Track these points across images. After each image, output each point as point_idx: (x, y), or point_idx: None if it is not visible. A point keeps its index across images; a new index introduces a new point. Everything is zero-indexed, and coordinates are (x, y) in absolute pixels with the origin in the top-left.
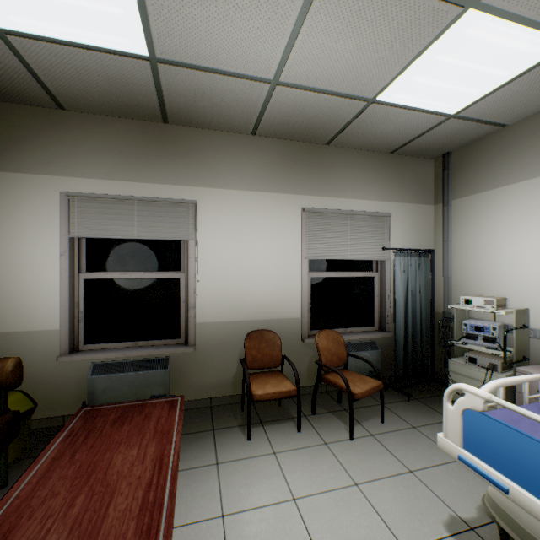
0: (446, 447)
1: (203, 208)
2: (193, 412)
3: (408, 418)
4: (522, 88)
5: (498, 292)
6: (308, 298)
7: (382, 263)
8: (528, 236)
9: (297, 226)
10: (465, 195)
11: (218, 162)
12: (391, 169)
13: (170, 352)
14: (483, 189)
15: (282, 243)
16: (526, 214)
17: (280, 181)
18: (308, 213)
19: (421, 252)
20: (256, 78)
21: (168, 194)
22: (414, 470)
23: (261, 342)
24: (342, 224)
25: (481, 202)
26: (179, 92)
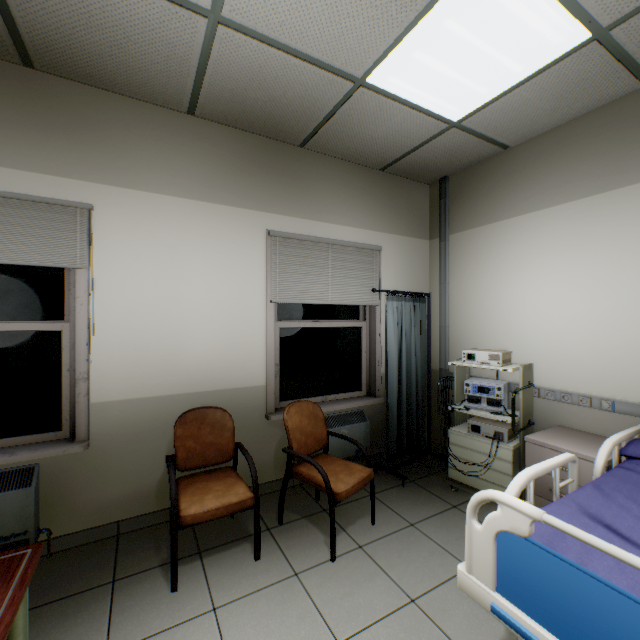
0: (472, 589)
1: (105, 218)
2: (84, 550)
3: (405, 511)
4: (533, 95)
5: (500, 344)
6: (276, 357)
7: (371, 310)
8: (532, 278)
9: (260, 256)
10: (464, 229)
11: (133, 147)
12: (381, 190)
13: (36, 457)
14: (484, 222)
15: (237, 279)
16: (530, 253)
17: (234, 190)
18: (275, 239)
19: (417, 296)
20: (181, 0)
21: (35, 188)
22: (417, 597)
23: (202, 427)
24: (322, 256)
25: (481, 237)
26: (39, 0)
